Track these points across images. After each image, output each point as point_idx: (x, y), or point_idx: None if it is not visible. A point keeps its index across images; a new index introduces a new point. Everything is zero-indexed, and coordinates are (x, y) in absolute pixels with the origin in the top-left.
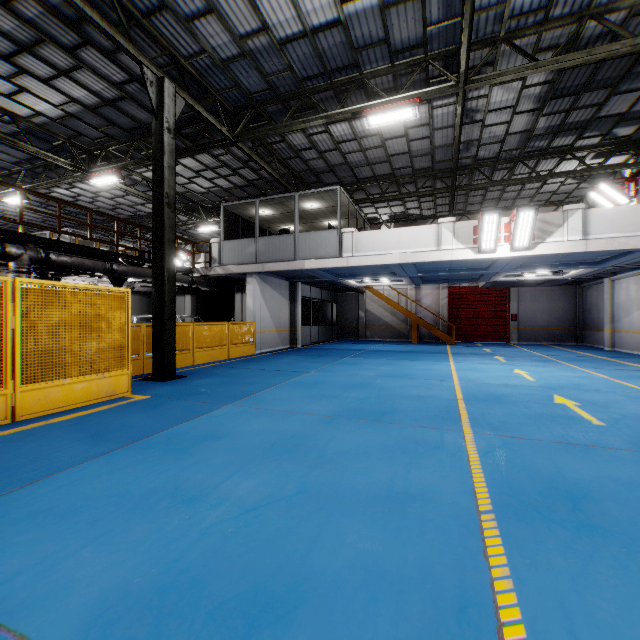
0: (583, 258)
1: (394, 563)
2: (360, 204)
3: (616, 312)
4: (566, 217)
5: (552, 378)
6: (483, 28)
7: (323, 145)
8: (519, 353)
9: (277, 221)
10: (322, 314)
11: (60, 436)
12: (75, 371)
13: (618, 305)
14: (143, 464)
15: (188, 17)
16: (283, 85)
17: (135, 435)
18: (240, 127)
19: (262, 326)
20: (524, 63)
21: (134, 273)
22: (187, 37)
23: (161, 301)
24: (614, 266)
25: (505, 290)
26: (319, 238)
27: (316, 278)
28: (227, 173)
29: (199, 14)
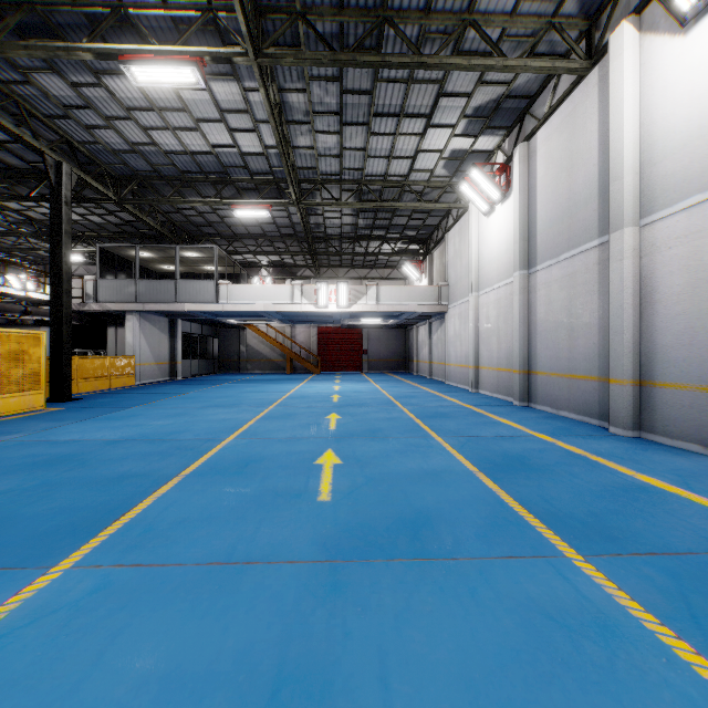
0: (386, 314)
1: (217, 426)
2: (240, 250)
3: (419, 349)
4: (368, 289)
5: (349, 389)
6: (307, 174)
7: (202, 208)
8: (356, 378)
9: (156, 261)
10: (203, 348)
11: (29, 422)
12: (10, 389)
13: (420, 344)
14: (102, 423)
15: (88, 125)
16: (167, 171)
17: (82, 418)
18: (125, 192)
19: (142, 360)
20: (338, 193)
21: (4, 309)
22: (84, 133)
23: (60, 339)
24: (407, 319)
25: (359, 330)
26: (198, 286)
27: (196, 317)
28: (102, 212)
29: (99, 126)
